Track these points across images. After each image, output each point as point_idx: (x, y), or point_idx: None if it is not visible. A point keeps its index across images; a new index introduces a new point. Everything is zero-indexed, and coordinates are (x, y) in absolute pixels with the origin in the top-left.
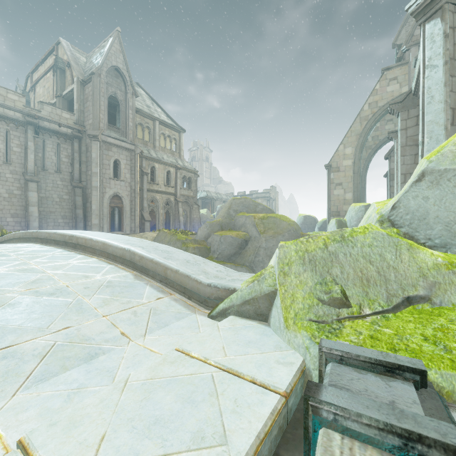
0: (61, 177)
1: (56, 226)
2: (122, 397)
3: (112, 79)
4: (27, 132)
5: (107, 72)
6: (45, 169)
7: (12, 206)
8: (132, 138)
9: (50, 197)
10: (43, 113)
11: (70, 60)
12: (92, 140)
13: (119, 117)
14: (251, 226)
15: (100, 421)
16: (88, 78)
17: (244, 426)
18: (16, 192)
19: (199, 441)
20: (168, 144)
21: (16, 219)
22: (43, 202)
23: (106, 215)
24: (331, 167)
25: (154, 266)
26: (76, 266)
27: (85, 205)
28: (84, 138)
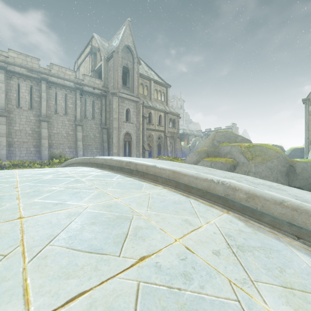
0: (95, 122)
1: (92, 154)
2: None
3: (124, 54)
4: (76, 94)
5: (122, 49)
6: (86, 117)
7: (68, 142)
8: (137, 93)
9: (88, 135)
10: (85, 81)
11: (100, 46)
12: (113, 96)
13: (128, 80)
14: (238, 154)
15: None
16: (110, 55)
17: None
18: (70, 132)
19: None
20: (158, 96)
21: (70, 150)
22: (85, 139)
23: (121, 146)
24: (310, 100)
25: (288, 212)
26: (157, 201)
27: (109, 140)
28: (108, 96)
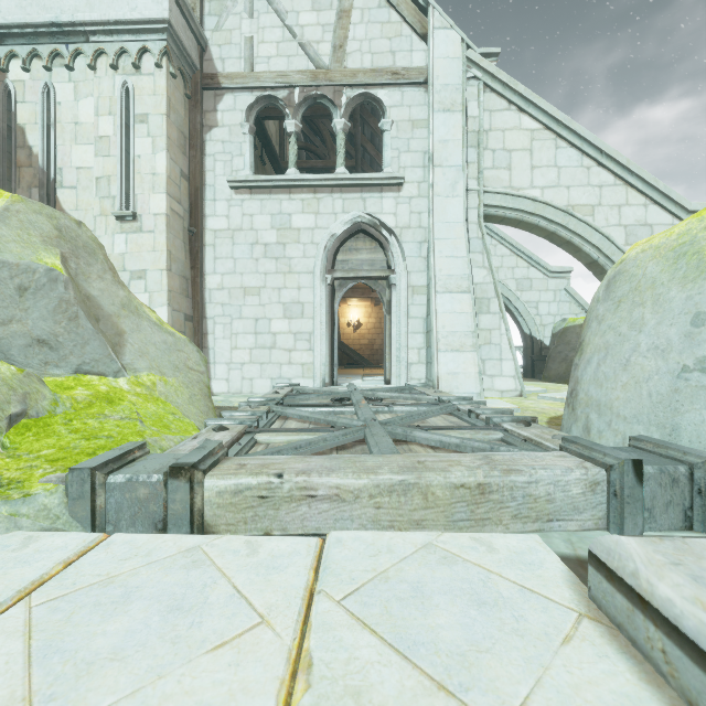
0: None
1: None
2: (110, 700)
3: None
4: None
5: None
6: None
7: None
8: None
9: None
10: None
11: None
12: None
13: None
14: None
15: (187, 681)
16: None
17: (172, 543)
18: None
19: (200, 562)
20: None
21: None
22: None
23: None
24: None
25: None
26: None
27: None
28: None
